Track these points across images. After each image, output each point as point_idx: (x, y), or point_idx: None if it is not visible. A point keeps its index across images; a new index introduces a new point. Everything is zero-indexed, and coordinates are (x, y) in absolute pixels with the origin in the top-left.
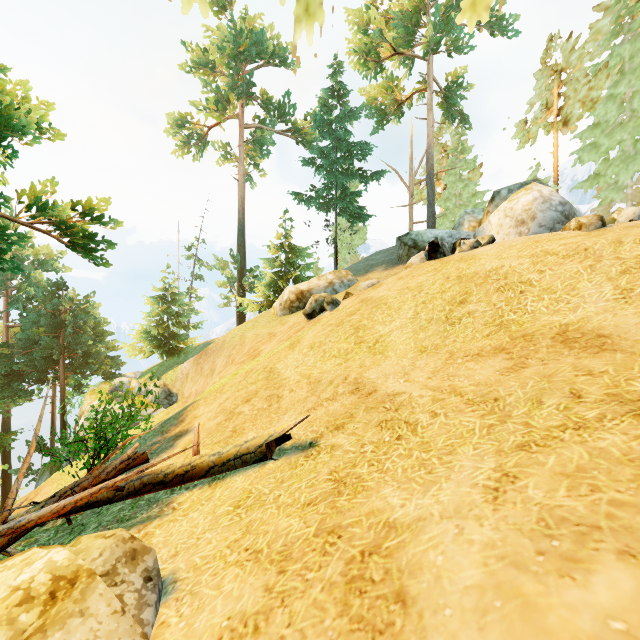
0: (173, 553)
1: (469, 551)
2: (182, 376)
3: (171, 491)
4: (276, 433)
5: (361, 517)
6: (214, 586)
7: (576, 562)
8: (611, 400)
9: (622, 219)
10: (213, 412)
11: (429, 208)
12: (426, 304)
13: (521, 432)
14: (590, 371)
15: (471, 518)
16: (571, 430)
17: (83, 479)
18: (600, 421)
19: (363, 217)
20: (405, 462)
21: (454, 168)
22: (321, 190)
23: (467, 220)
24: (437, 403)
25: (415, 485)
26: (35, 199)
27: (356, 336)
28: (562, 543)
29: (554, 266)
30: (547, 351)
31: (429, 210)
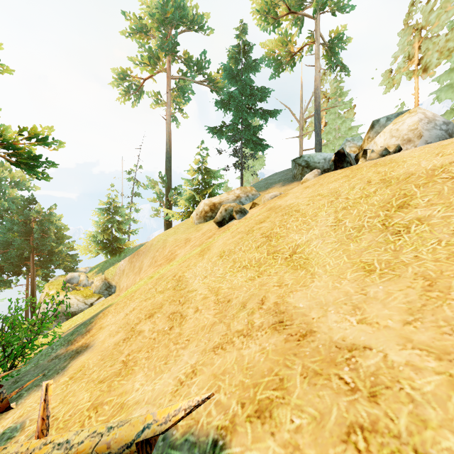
0: None
1: None
2: (119, 272)
3: None
4: (155, 423)
5: None
6: None
7: None
8: None
9: None
10: (117, 325)
11: (316, 137)
12: (348, 210)
13: None
14: None
15: None
16: None
17: None
18: None
19: (263, 146)
20: None
21: (336, 106)
22: (230, 125)
23: (348, 146)
24: None
25: None
26: None
27: (268, 245)
28: None
29: None
30: None
31: (316, 139)
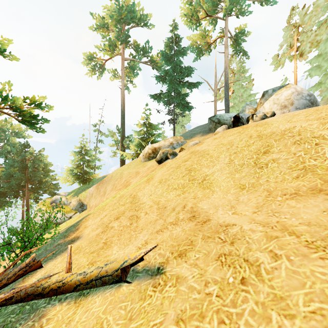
0: None
1: None
2: (89, 195)
3: (49, 300)
4: (129, 259)
5: None
6: None
7: None
8: None
9: None
10: (96, 224)
11: (226, 102)
12: (237, 154)
13: None
14: None
15: None
16: None
17: None
18: None
19: (189, 108)
20: None
21: (239, 80)
22: (166, 93)
23: (247, 108)
24: (272, 241)
25: None
26: None
27: (189, 175)
28: None
29: None
30: None
31: (226, 103)
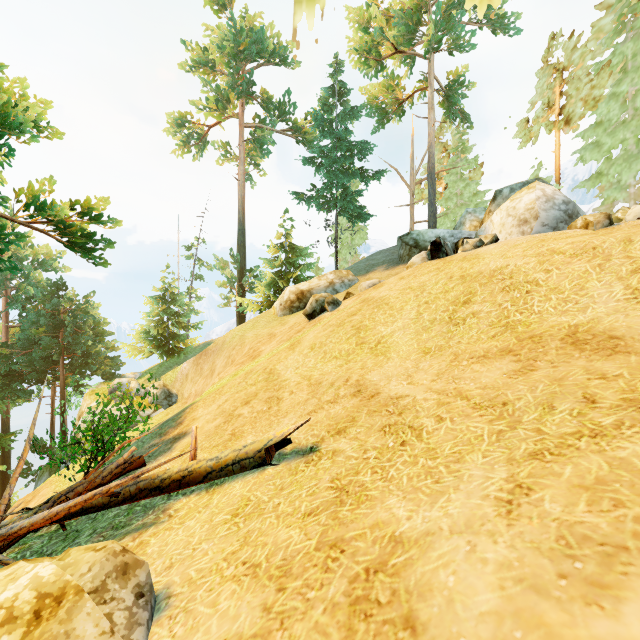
0: (168, 565)
1: (483, 571)
2: (182, 376)
3: (168, 497)
4: (276, 437)
5: (365, 530)
6: (209, 603)
7: (603, 588)
8: (628, 406)
9: (630, 217)
10: (212, 414)
11: (430, 207)
12: (429, 304)
13: (533, 439)
14: (603, 374)
15: (484, 534)
16: (587, 438)
17: (78, 484)
18: (618, 428)
19: (364, 217)
20: (410, 470)
21: (455, 167)
22: (321, 189)
23: (468, 219)
24: (442, 407)
25: (422, 495)
26: (33, 198)
27: (357, 337)
28: (586, 565)
29: (561, 265)
30: (556, 353)
31: (430, 209)
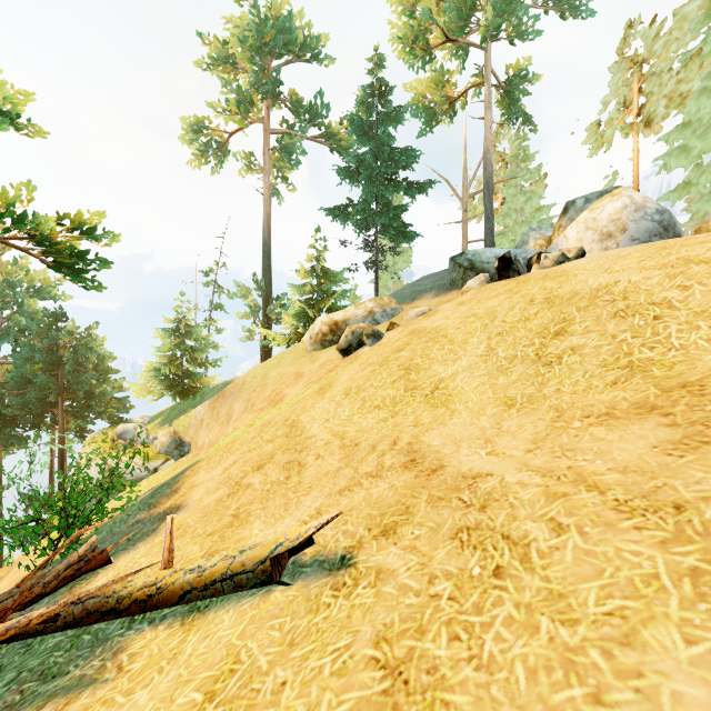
0: None
1: None
2: (196, 422)
3: (129, 622)
4: (287, 541)
5: None
6: None
7: None
8: None
9: None
10: (215, 481)
11: (487, 224)
12: (503, 336)
13: None
14: None
15: None
16: None
17: (6, 596)
18: None
19: (408, 236)
20: (527, 646)
21: (516, 177)
22: (359, 204)
23: (533, 237)
24: (556, 502)
25: None
26: (8, 208)
27: (406, 379)
28: None
29: (706, 279)
30: None
31: (487, 226)
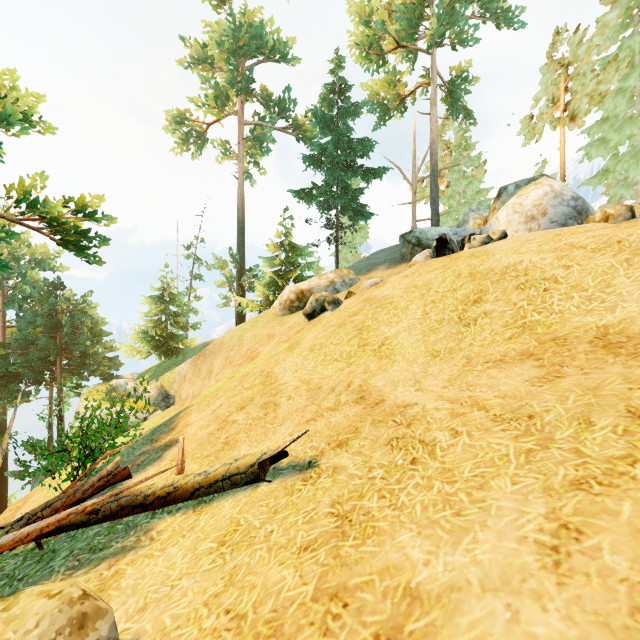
0: (141, 606)
1: None
2: (180, 378)
3: (152, 514)
4: (270, 451)
5: (373, 576)
6: None
7: None
8: None
9: None
10: (205, 420)
11: (433, 205)
12: (436, 303)
13: (572, 463)
14: None
15: (527, 595)
16: None
17: (56, 499)
18: None
19: (365, 215)
20: (424, 496)
21: (458, 164)
22: (322, 187)
23: (472, 217)
24: (457, 418)
25: (441, 532)
26: (24, 194)
27: (360, 338)
28: None
29: (582, 261)
30: (586, 358)
31: (433, 207)
